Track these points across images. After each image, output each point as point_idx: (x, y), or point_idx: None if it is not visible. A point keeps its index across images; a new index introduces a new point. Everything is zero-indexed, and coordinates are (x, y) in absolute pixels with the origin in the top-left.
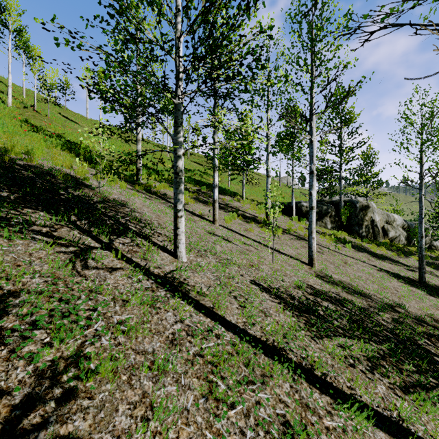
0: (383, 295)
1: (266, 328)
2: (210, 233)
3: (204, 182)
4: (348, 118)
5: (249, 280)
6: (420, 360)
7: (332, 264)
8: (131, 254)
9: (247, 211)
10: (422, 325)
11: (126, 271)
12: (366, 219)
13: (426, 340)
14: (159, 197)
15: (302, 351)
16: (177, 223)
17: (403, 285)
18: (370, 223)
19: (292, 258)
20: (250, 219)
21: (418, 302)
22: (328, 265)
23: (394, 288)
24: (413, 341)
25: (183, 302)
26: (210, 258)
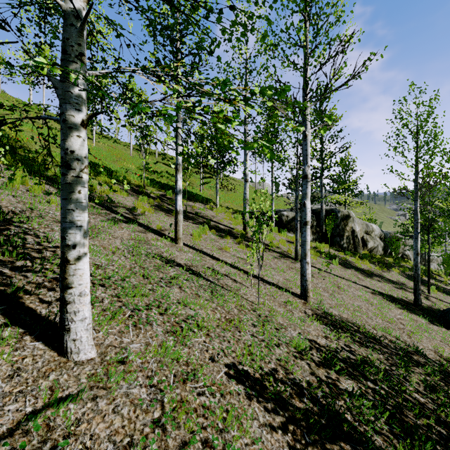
0: (393, 335)
1: None
2: (168, 262)
3: (171, 186)
4: None
5: (225, 367)
6: None
7: (326, 291)
8: None
9: (222, 222)
10: None
11: None
12: (347, 230)
13: None
14: (100, 205)
15: None
16: (66, 275)
17: (403, 312)
18: (351, 234)
19: (281, 289)
20: (225, 233)
21: (429, 338)
22: (321, 293)
23: (398, 320)
24: None
25: None
26: (155, 327)
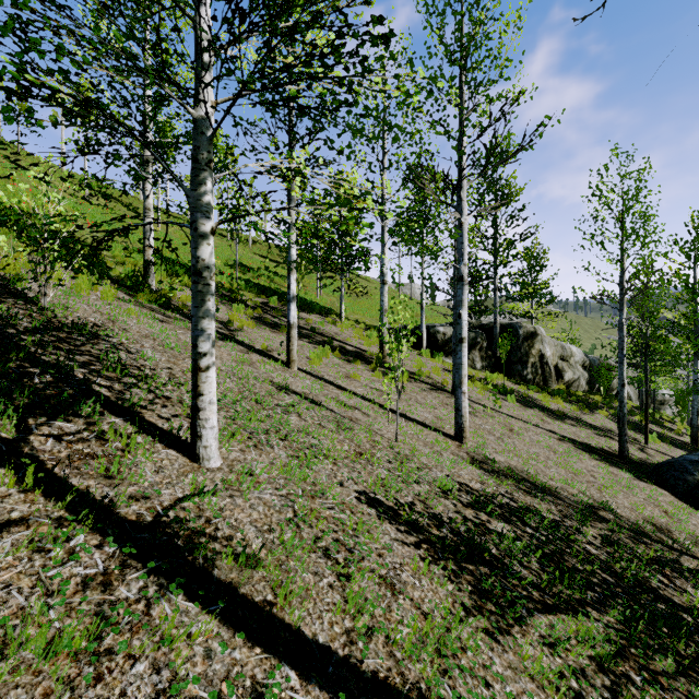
0: (577, 488)
1: (398, 635)
2: (281, 388)
3: (275, 290)
4: (507, 193)
5: (355, 493)
6: (670, 632)
7: (491, 434)
8: (64, 473)
9: (349, 341)
10: (644, 542)
11: (37, 527)
12: (533, 354)
13: (660, 576)
14: (186, 316)
15: (481, 690)
16: (198, 383)
17: (599, 463)
18: (539, 360)
19: (428, 428)
20: (354, 356)
21: (627, 495)
22: (485, 436)
23: (589, 472)
24: (645, 584)
25: (191, 606)
26: (277, 450)
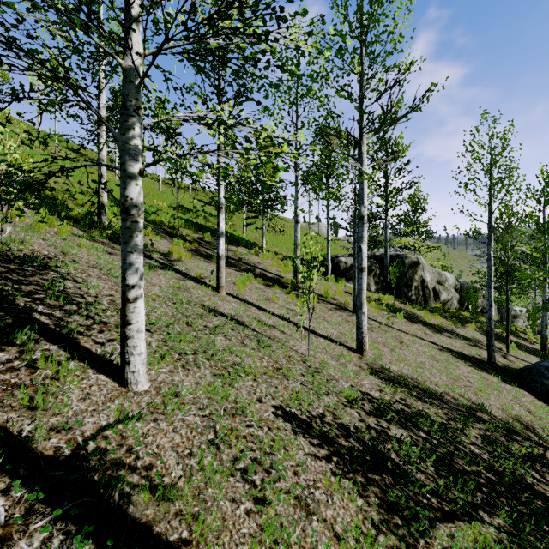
0: (457, 392)
1: None
2: (210, 311)
3: (209, 228)
4: (396, 151)
5: (272, 408)
6: None
7: (386, 346)
8: None
9: (269, 269)
10: (515, 440)
11: None
12: (416, 279)
13: (533, 471)
14: None
15: None
16: (126, 313)
17: (473, 370)
18: (420, 284)
19: (334, 342)
20: (273, 282)
21: (498, 397)
22: (381, 348)
23: (466, 377)
24: (522, 481)
25: None
26: (203, 370)
